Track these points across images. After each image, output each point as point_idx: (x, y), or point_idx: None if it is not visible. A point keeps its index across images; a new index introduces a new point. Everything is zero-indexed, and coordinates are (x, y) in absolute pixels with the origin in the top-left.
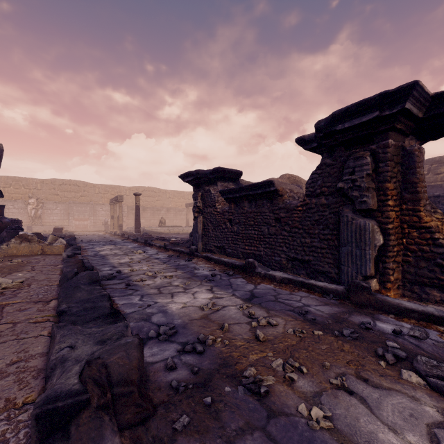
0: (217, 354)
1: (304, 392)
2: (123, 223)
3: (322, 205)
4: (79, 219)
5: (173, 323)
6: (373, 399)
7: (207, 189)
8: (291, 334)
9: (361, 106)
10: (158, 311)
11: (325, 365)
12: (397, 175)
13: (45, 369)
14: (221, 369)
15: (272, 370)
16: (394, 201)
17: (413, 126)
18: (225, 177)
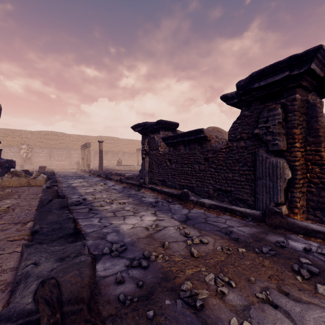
0: (159, 268)
1: (235, 305)
2: (91, 163)
3: (242, 147)
4: (58, 160)
5: (124, 241)
6: (296, 313)
7: (152, 136)
8: (219, 251)
9: (274, 67)
10: (112, 230)
11: (250, 280)
12: (302, 123)
13: (13, 282)
14: (162, 283)
15: (206, 284)
16: (300, 143)
17: (315, 84)
18: (165, 127)
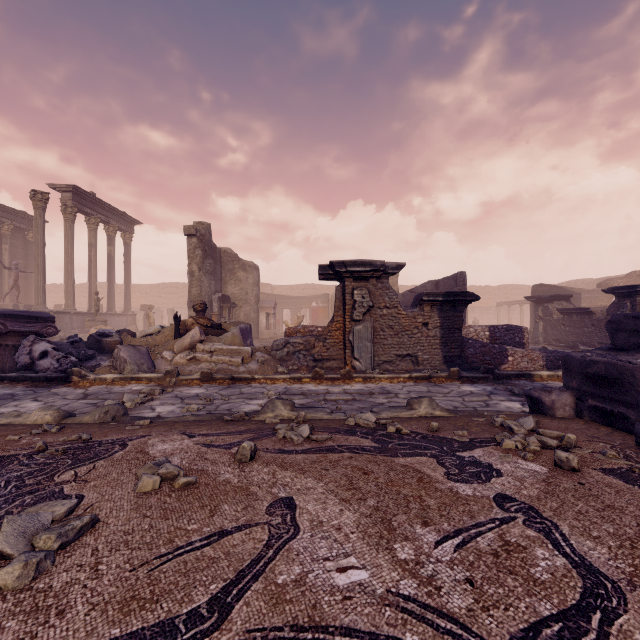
0: None
1: None
2: None
3: None
4: None
5: None
6: None
7: (545, 305)
8: None
9: (621, 287)
10: None
11: None
12: None
13: None
14: None
15: None
16: None
17: None
18: (559, 299)
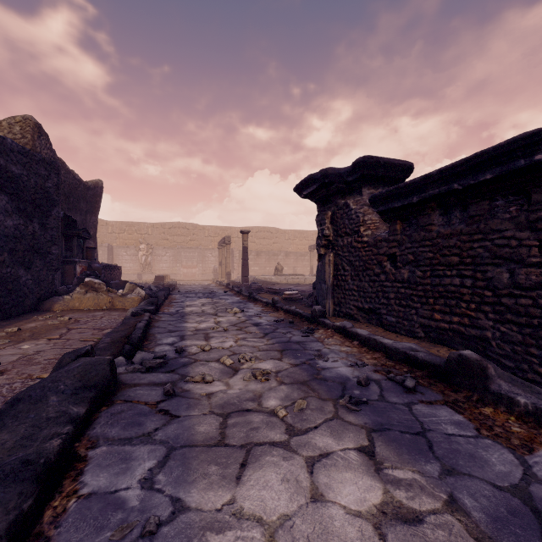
0: None
1: None
2: (234, 270)
3: None
4: (187, 266)
5: None
6: None
7: (341, 203)
8: None
9: None
10: None
11: None
12: None
13: None
14: None
15: None
16: None
17: None
18: (377, 176)
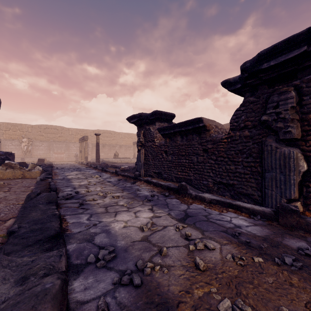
0: (156, 288)
1: None
2: (89, 155)
3: (246, 137)
4: (57, 153)
5: (114, 245)
6: None
7: (147, 127)
8: (230, 261)
9: (288, 43)
10: (102, 230)
11: None
12: None
13: None
14: None
15: None
16: None
17: None
18: (161, 118)
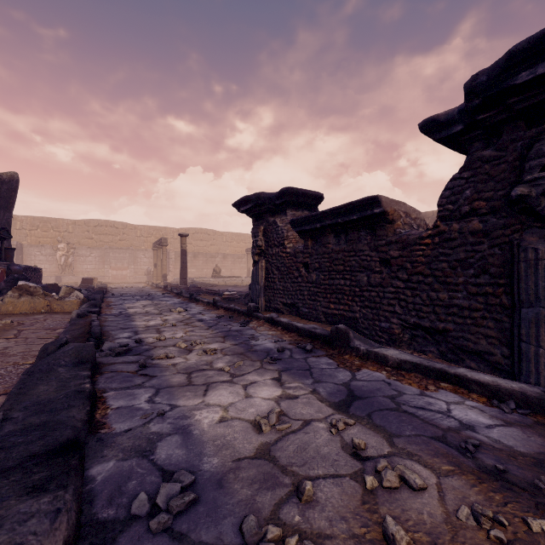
0: None
1: None
2: (170, 272)
3: (474, 233)
4: (117, 268)
5: (195, 468)
6: None
7: (271, 220)
8: (470, 528)
9: None
10: (174, 428)
11: None
12: None
13: None
14: None
15: None
16: None
17: None
18: (297, 202)
